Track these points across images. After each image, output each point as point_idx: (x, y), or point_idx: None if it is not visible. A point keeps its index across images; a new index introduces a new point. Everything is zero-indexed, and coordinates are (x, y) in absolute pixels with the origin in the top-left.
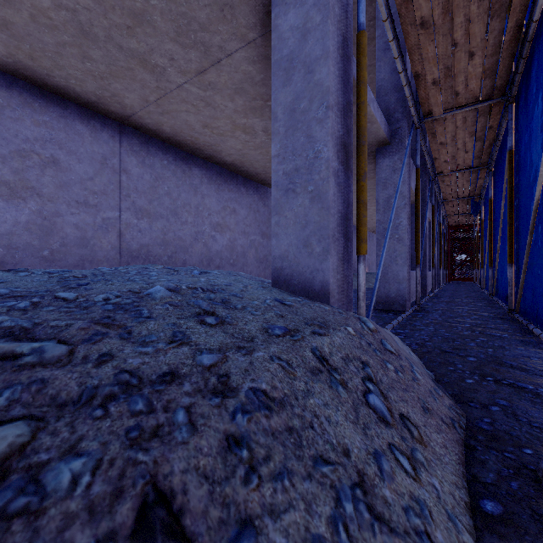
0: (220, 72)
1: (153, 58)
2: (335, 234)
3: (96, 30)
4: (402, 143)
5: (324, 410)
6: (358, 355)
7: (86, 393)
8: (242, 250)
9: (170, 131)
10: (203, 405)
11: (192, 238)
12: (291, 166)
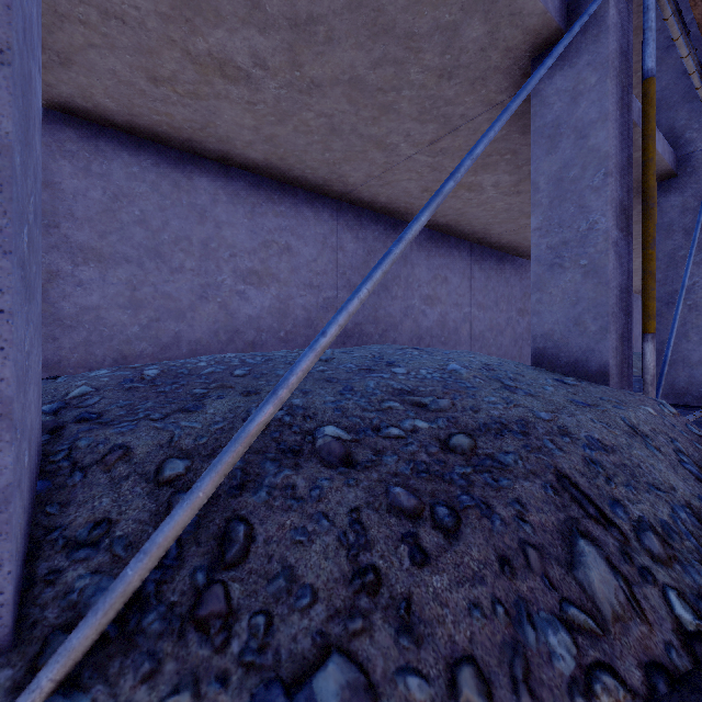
0: (455, 137)
1: (389, 138)
2: (614, 311)
3: (344, 126)
4: (698, 173)
5: (647, 460)
6: (664, 431)
7: (482, 426)
8: (454, 326)
9: (384, 201)
10: (560, 441)
11: (401, 314)
12: (557, 239)
